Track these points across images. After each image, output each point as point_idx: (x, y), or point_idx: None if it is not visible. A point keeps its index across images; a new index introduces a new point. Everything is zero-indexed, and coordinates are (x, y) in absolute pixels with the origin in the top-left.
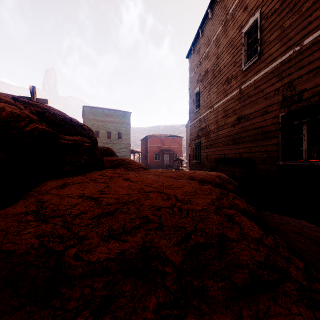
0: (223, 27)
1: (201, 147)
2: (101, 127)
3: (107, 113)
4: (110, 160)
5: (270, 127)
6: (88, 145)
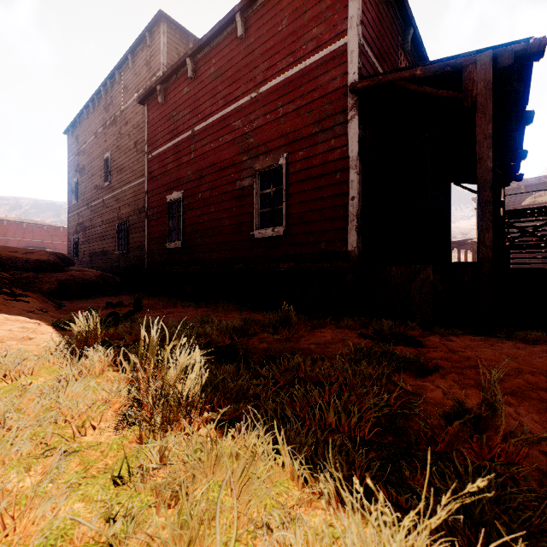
0: (95, 139)
1: (79, 242)
2: None
3: None
4: None
5: (115, 231)
6: None
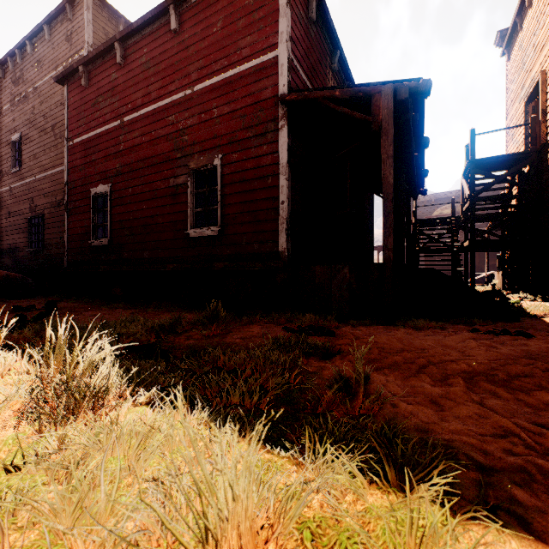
0: None
1: None
2: None
3: None
4: None
5: (26, 225)
6: None
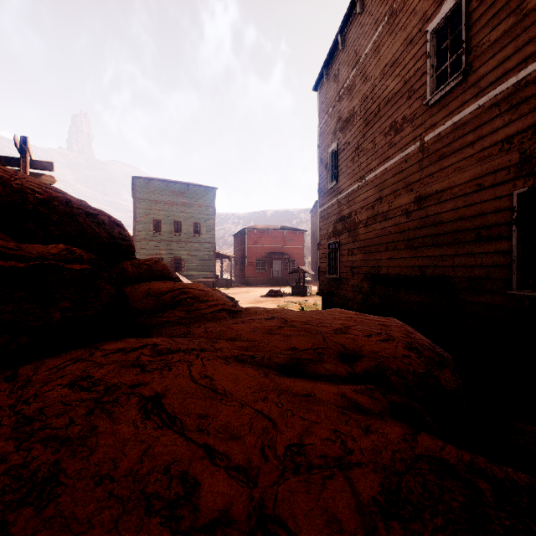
0: (385, 27)
1: (341, 251)
2: (165, 213)
3: (174, 190)
4: (154, 293)
5: (491, 217)
6: (81, 269)
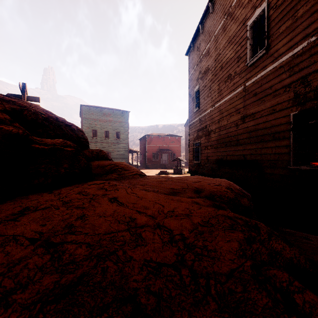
0: (225, 21)
1: (201, 147)
2: (99, 126)
3: (105, 112)
4: (101, 165)
5: (280, 127)
6: (71, 150)
